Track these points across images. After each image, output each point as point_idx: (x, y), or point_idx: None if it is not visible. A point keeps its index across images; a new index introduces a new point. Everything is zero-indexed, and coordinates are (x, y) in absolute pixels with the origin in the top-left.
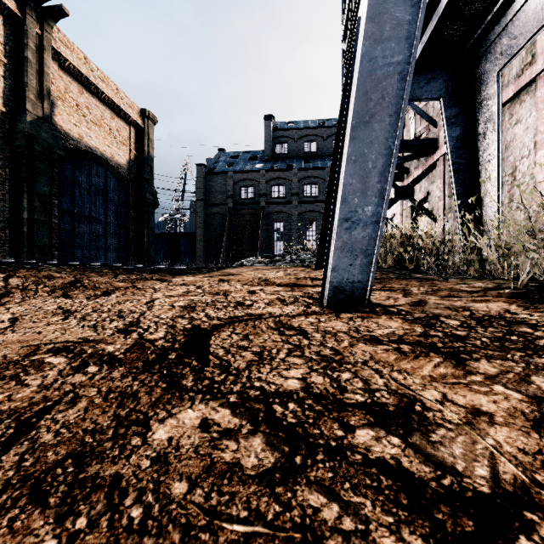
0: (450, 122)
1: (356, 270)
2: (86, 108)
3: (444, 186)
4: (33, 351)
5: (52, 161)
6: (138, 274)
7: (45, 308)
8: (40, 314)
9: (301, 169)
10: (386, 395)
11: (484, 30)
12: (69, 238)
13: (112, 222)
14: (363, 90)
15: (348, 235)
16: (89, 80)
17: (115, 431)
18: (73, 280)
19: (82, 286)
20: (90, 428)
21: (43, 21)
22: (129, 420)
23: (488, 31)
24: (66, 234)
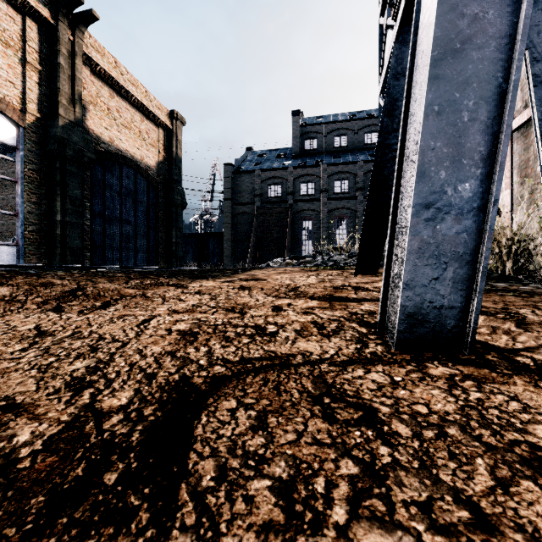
0: (538, 81)
1: (446, 288)
2: (116, 111)
3: (512, 171)
4: None
5: (83, 164)
6: (154, 279)
7: (19, 327)
8: (5, 338)
9: (330, 164)
10: None
11: None
12: (100, 239)
13: (142, 223)
14: (449, 3)
15: (431, 229)
16: (119, 83)
17: None
18: (75, 287)
19: (83, 294)
20: None
21: (75, 27)
22: None
23: None
24: (98, 235)
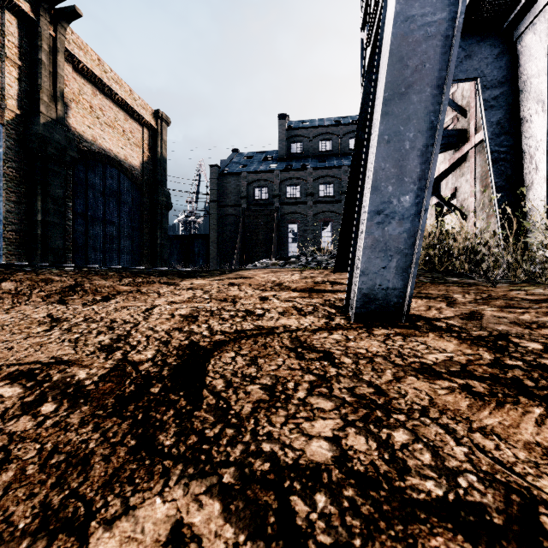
0: (488, 105)
1: (391, 274)
2: (99, 110)
3: (476, 181)
4: None
5: (65, 163)
6: (146, 277)
7: (33, 316)
8: (24, 323)
9: (316, 168)
10: (477, 485)
11: None
12: (83, 240)
13: (126, 224)
14: (397, 56)
15: (381, 230)
16: (103, 81)
17: (29, 544)
18: (73, 283)
19: (81, 290)
20: None
21: (57, 23)
22: (60, 517)
23: None
24: (80, 236)
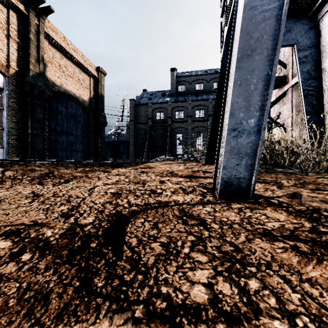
0: (301, 61)
1: (242, 169)
2: (64, 67)
3: (292, 107)
4: None
5: (44, 99)
6: (91, 167)
7: (23, 192)
8: (17, 197)
9: (193, 100)
10: (310, 325)
11: None
12: (55, 144)
13: (80, 134)
14: (246, 31)
15: (235, 141)
16: (66, 50)
17: None
18: (47, 172)
19: (52, 175)
20: None
21: (39, 16)
22: None
23: None
24: (53, 142)
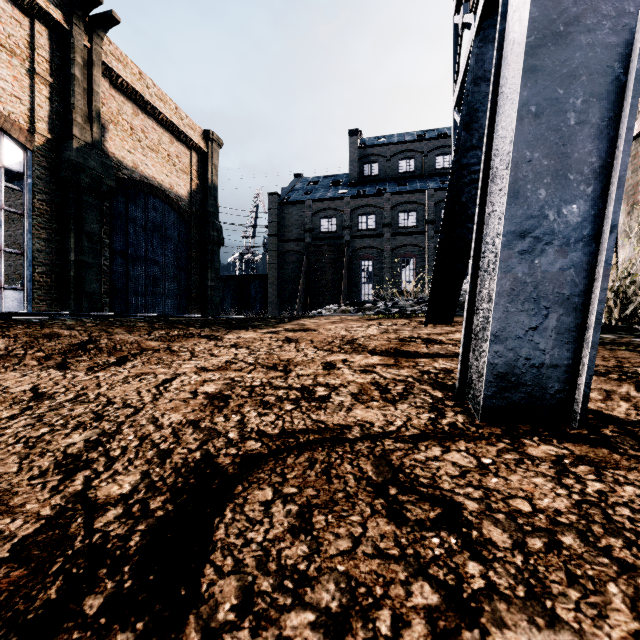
0: None
1: (548, 340)
2: (141, 132)
3: None
4: None
5: (101, 193)
6: (183, 329)
7: (12, 389)
8: None
9: (395, 193)
10: None
11: None
12: (122, 283)
13: (171, 263)
14: None
15: (527, 265)
16: (145, 98)
17: None
18: (86, 339)
19: (95, 348)
20: None
21: (92, 32)
22: None
23: None
24: (119, 278)
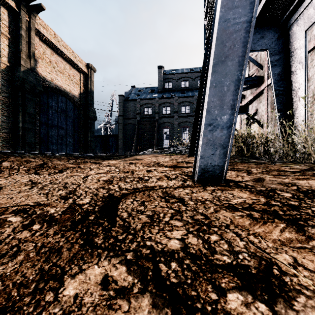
0: (273, 64)
1: (216, 158)
2: (55, 63)
3: (268, 105)
4: (2, 212)
5: (35, 93)
6: (82, 159)
7: (21, 180)
8: (17, 184)
9: (179, 97)
10: (247, 257)
11: (297, 4)
12: (45, 138)
13: (70, 129)
14: (220, 40)
15: (211, 134)
16: (57, 47)
17: (36, 285)
18: (42, 163)
19: (47, 166)
20: (18, 282)
21: (30, 13)
22: (49, 274)
23: (299, 5)
24: (44, 135)
